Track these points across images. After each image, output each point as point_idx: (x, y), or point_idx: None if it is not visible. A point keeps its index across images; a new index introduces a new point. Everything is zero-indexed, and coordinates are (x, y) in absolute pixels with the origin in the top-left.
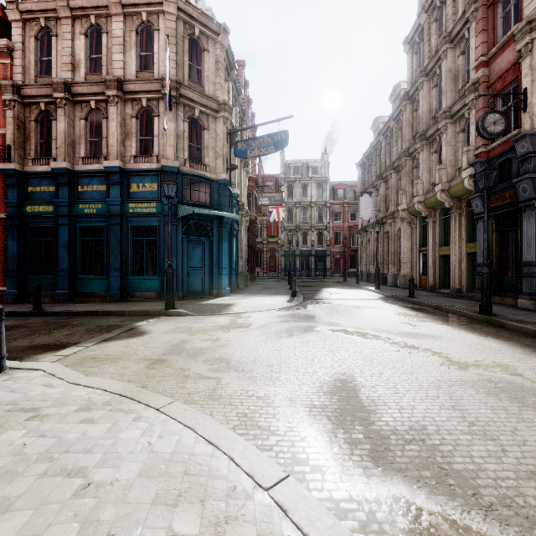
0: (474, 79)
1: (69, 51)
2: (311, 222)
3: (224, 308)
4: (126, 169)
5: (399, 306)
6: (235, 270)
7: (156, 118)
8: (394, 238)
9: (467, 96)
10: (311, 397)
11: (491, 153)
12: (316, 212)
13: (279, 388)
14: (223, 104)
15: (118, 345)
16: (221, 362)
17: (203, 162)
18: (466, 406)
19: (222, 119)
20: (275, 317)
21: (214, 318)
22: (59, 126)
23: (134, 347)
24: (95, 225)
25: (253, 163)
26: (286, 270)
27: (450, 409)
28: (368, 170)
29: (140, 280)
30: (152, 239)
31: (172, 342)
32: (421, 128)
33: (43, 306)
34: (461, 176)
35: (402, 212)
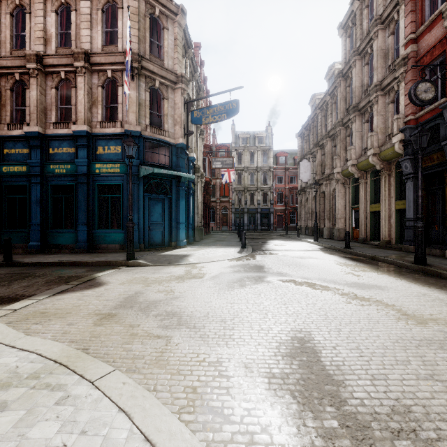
0: (404, 54)
1: (41, 27)
2: (257, 184)
3: (180, 259)
4: (93, 133)
5: (338, 256)
6: (192, 224)
7: (120, 87)
8: (330, 197)
9: (397, 70)
10: (269, 362)
11: (419, 120)
12: (261, 175)
13: (233, 349)
14: (180, 76)
15: (72, 297)
16: (173, 317)
17: (163, 128)
18: (445, 375)
19: (180, 90)
20: (227, 268)
21: (171, 269)
22: (32, 94)
23: (87, 299)
24: (64, 184)
25: (208, 133)
26: (236, 225)
27: (430, 379)
28: (307, 139)
29: (105, 233)
30: (116, 197)
31: (127, 294)
32: (354, 101)
33: (15, 257)
34: (391, 141)
35: (337, 174)
